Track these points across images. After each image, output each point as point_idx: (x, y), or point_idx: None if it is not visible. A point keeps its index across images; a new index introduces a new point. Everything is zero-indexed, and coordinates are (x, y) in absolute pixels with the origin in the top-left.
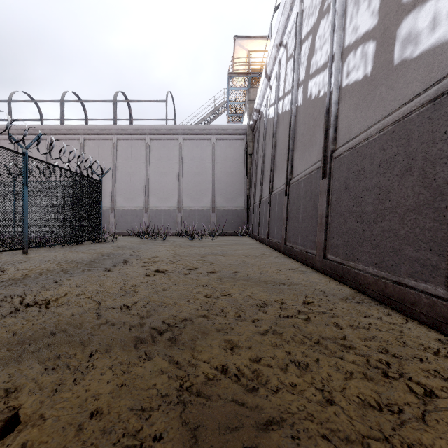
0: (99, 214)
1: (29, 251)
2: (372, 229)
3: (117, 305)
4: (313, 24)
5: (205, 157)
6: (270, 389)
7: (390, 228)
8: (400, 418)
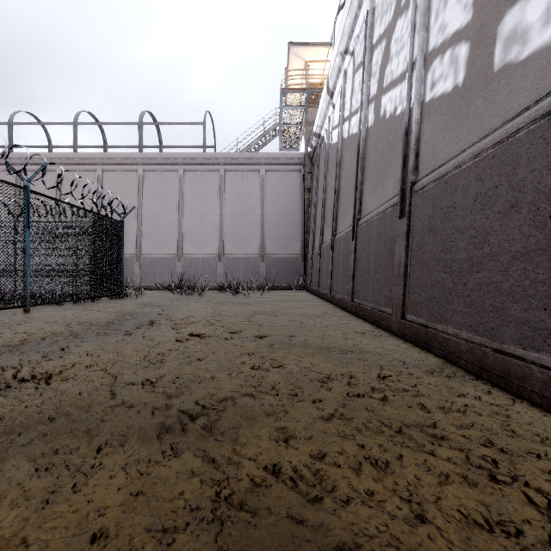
0: (121, 263)
1: (32, 309)
2: (465, 282)
3: (138, 380)
4: (387, 25)
5: (252, 193)
6: (338, 499)
7: (489, 281)
8: (520, 543)
